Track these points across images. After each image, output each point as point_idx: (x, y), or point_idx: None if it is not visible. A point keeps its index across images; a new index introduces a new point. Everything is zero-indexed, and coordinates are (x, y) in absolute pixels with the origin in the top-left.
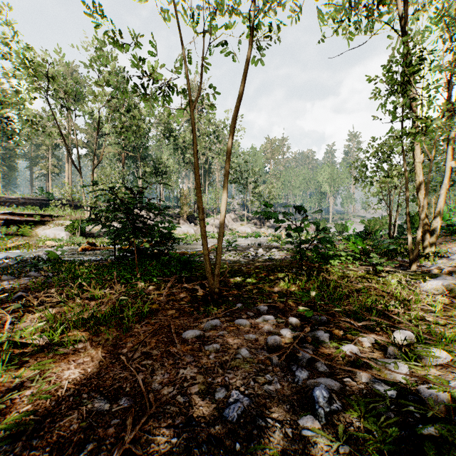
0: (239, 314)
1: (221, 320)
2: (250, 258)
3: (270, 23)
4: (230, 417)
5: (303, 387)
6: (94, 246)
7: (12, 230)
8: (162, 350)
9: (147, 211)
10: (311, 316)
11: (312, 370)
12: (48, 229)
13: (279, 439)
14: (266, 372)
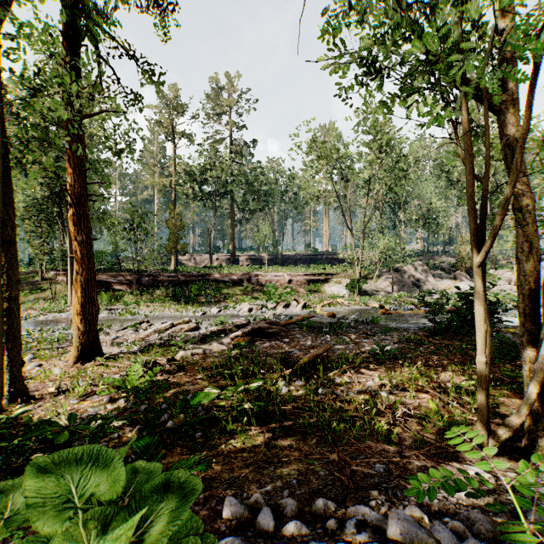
0: None
1: None
2: None
3: None
4: None
5: None
6: (382, 308)
7: (311, 287)
8: None
9: (413, 265)
10: None
11: None
12: (333, 287)
13: None
14: None
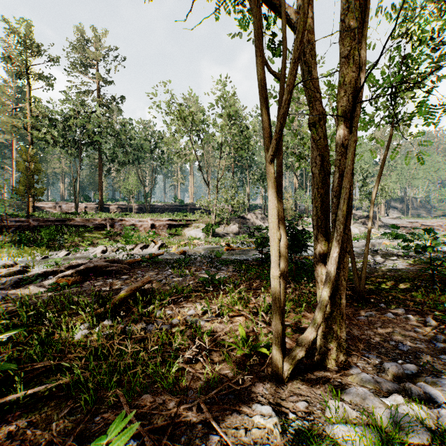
0: (384, 311)
1: (374, 312)
2: (372, 267)
3: (409, 123)
4: (402, 349)
5: (441, 349)
6: (228, 246)
7: (172, 231)
8: (347, 321)
9: (255, 214)
10: (444, 320)
11: (445, 345)
12: (191, 231)
13: (429, 359)
14: (415, 340)
